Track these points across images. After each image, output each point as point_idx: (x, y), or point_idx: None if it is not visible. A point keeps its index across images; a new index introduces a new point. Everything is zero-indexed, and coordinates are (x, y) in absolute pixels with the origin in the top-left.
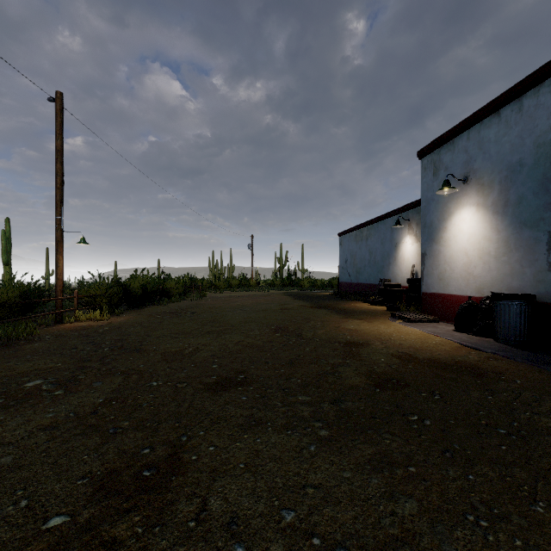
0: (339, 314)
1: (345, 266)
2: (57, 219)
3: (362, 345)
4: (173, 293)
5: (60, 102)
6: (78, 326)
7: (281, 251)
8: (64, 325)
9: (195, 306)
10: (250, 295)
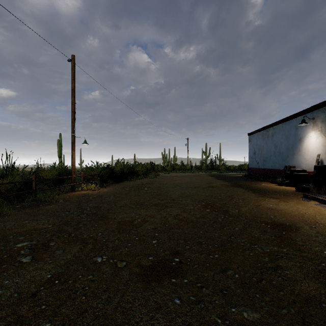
0: (255, 193)
1: (254, 156)
2: (72, 130)
3: (291, 228)
4: (140, 173)
5: (74, 61)
6: (81, 194)
7: (206, 148)
8: (74, 193)
9: (151, 182)
10: (186, 175)
